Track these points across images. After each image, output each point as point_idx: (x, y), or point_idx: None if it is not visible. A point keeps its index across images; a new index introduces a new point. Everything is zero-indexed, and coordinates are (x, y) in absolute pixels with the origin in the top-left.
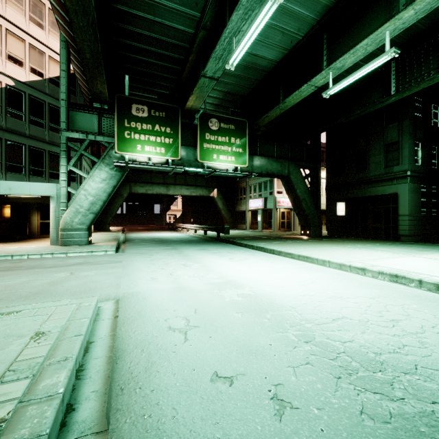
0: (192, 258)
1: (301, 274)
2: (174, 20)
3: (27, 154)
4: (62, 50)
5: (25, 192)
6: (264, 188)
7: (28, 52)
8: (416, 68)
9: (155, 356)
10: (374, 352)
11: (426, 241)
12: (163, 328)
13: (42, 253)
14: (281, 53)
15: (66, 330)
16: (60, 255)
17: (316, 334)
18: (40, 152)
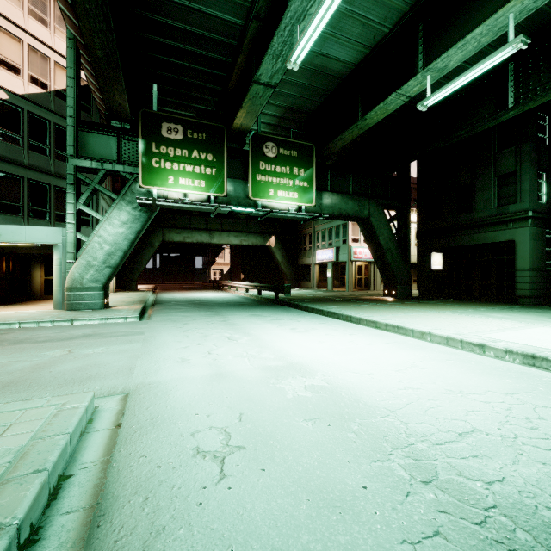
0: (240, 329)
1: (394, 353)
2: (217, 6)
3: (26, 190)
4: (68, 50)
5: (19, 239)
6: (335, 235)
7: (27, 56)
8: (543, 71)
9: (165, 513)
10: (549, 506)
11: None
12: (187, 451)
13: (38, 321)
14: (360, 52)
15: (23, 459)
16: (63, 323)
17: (438, 464)
18: (43, 187)
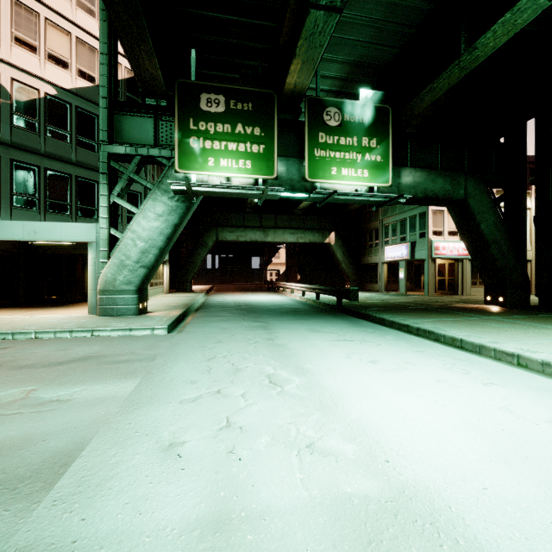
0: (291, 357)
1: None
2: None
3: (74, 188)
4: (101, 23)
5: (54, 237)
6: (410, 227)
7: (75, 49)
8: None
9: None
10: None
11: None
12: None
13: (55, 330)
14: None
15: None
16: (82, 334)
17: None
18: (91, 185)
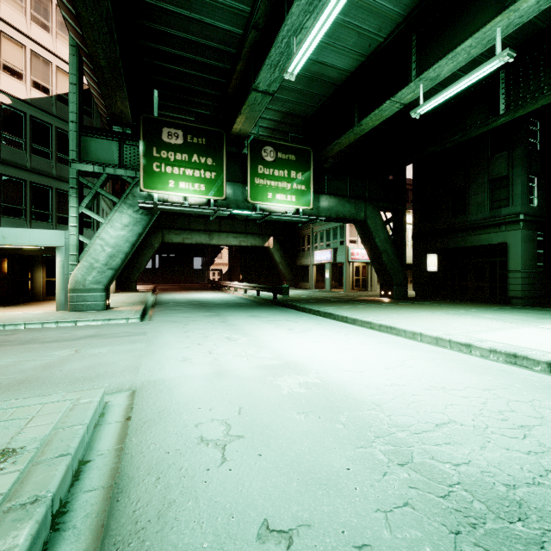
0: (239, 329)
1: (385, 353)
2: (216, 16)
3: (28, 193)
4: (71, 57)
5: (23, 242)
6: (333, 236)
7: (29, 61)
8: (532, 79)
9: (175, 489)
10: (505, 483)
11: (544, 305)
12: (192, 440)
13: (43, 321)
14: (356, 60)
15: (48, 445)
16: (67, 324)
17: (414, 450)
18: (45, 190)
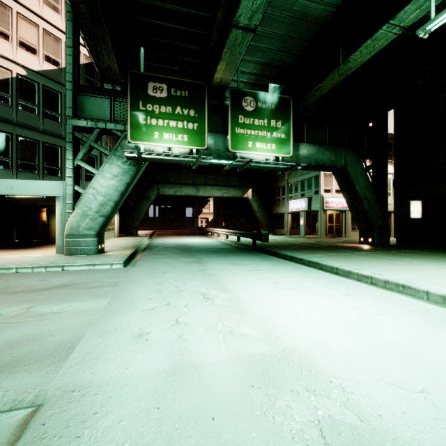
0: (218, 281)
1: (430, 336)
2: None
3: (41, 151)
4: (67, 23)
5: (27, 192)
6: (307, 186)
7: (42, 38)
8: None
9: None
10: None
11: None
12: None
13: (33, 266)
14: None
15: None
16: (55, 269)
17: None
18: (56, 149)
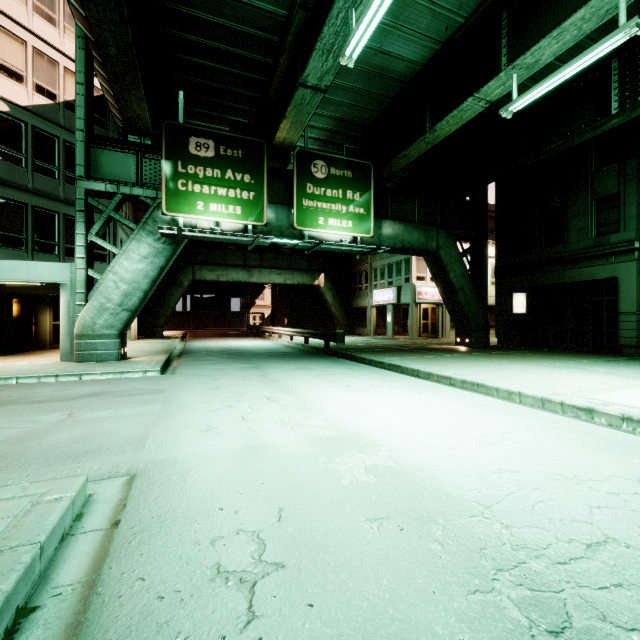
0: (283, 386)
1: (477, 420)
2: None
3: (30, 219)
4: (78, 51)
5: (19, 277)
6: (396, 272)
7: (31, 60)
8: None
9: None
10: None
11: None
12: (203, 571)
13: (39, 375)
14: (429, 49)
15: None
16: (70, 378)
17: (567, 600)
18: (51, 216)
